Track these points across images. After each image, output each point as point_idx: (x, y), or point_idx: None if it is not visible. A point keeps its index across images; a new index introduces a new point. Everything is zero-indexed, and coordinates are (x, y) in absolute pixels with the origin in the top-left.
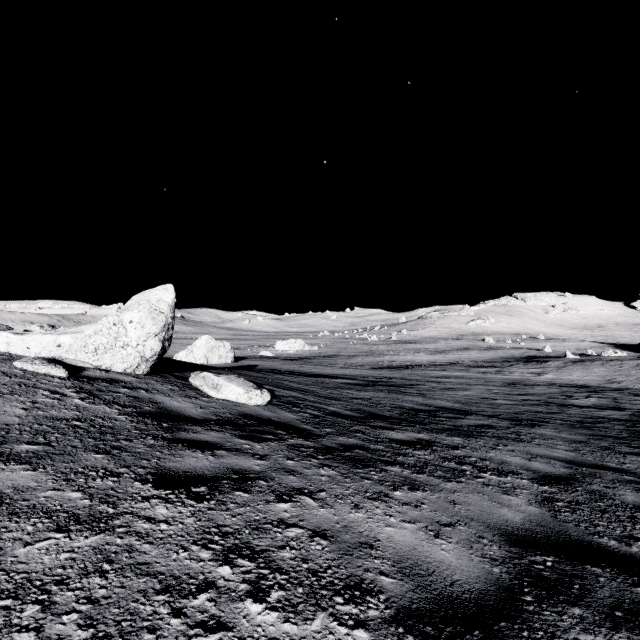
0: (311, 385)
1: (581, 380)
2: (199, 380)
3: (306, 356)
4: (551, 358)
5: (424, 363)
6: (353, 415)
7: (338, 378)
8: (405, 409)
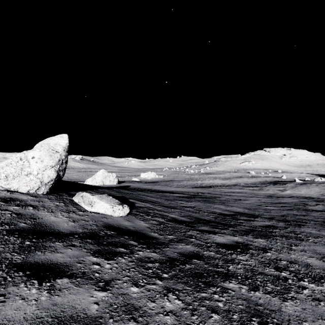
0: (159, 198)
1: (307, 194)
2: (78, 198)
3: (156, 181)
4: (287, 182)
5: (219, 184)
6: (186, 220)
7: (174, 193)
8: (217, 214)
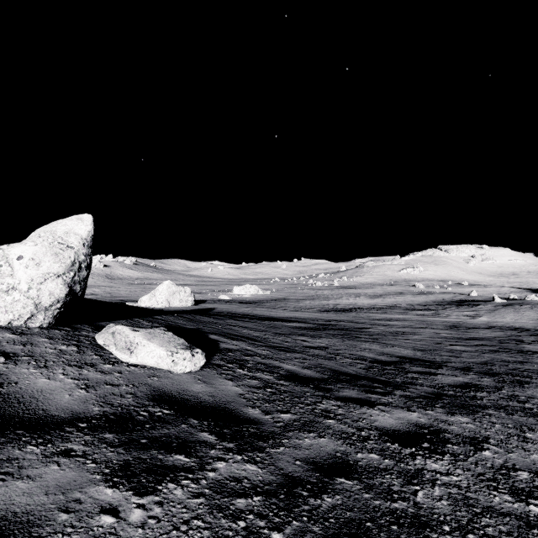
0: (263, 331)
1: (515, 323)
2: (104, 337)
3: (260, 300)
4: (480, 302)
5: (365, 306)
6: (314, 377)
7: (289, 321)
8: (368, 361)
